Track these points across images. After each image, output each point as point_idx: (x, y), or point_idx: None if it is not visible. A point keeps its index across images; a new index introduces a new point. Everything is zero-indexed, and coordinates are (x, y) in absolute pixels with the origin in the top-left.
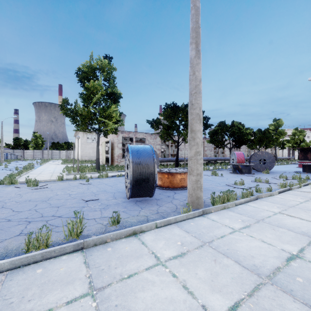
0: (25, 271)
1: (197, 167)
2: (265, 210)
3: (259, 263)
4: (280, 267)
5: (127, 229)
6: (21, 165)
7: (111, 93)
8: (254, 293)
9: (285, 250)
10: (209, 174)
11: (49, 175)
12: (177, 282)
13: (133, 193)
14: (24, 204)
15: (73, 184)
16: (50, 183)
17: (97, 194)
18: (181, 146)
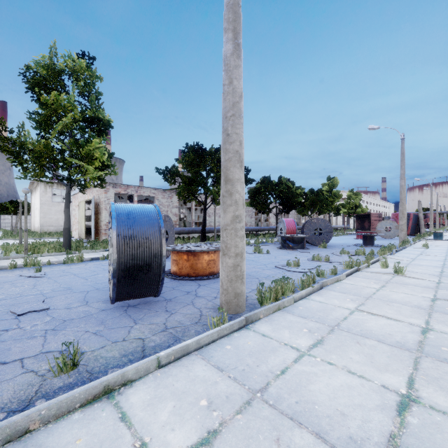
0: None
1: (236, 242)
2: (337, 307)
3: (358, 431)
4: (394, 432)
5: (88, 386)
6: None
7: (91, 118)
8: None
9: (387, 386)
10: (250, 251)
11: None
12: None
13: (120, 293)
14: None
15: (5, 278)
16: None
17: (51, 296)
18: (210, 210)
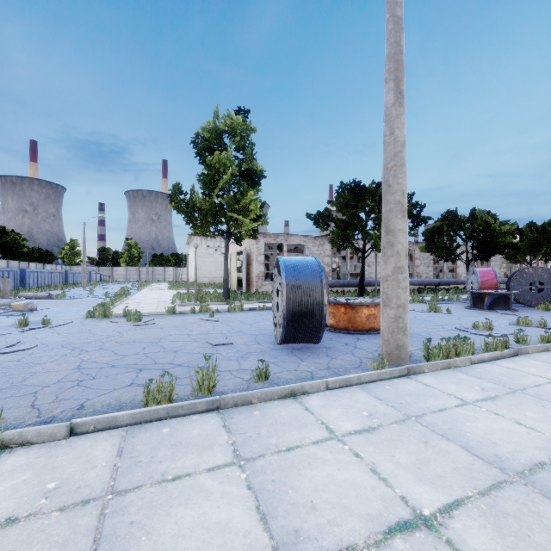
0: (148, 429)
1: (398, 293)
2: (531, 375)
3: (506, 454)
4: (546, 462)
5: (281, 387)
6: (111, 290)
7: (247, 171)
8: (490, 492)
9: None
10: (422, 310)
11: (153, 305)
12: (361, 463)
13: (287, 335)
14: (128, 345)
15: (191, 320)
16: (157, 318)
17: (230, 335)
18: (369, 258)
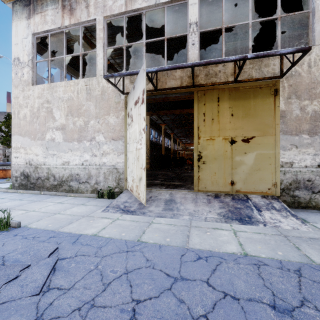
0: None
1: None
2: None
3: None
4: None
5: None
6: None
7: None
8: None
9: None
10: None
11: None
12: None
13: None
14: None
15: None
16: None
17: None
18: None
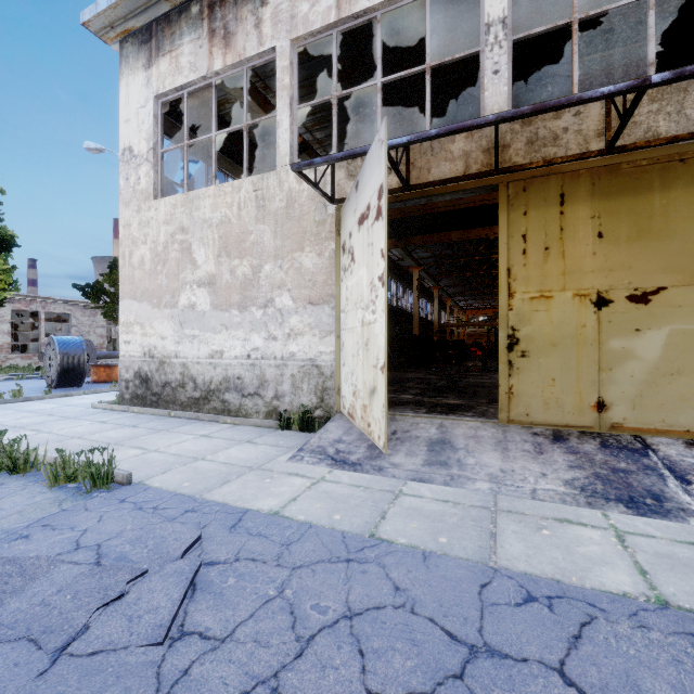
0: None
1: None
2: None
3: None
4: None
5: (61, 393)
6: None
7: None
8: None
9: None
10: None
11: None
12: (93, 400)
13: (60, 381)
14: None
15: None
16: None
17: (5, 391)
18: None
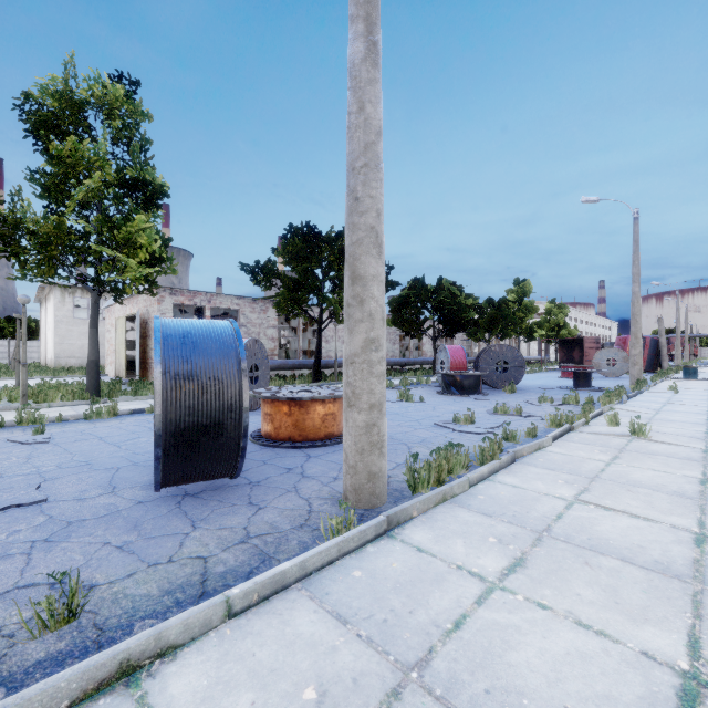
0: None
1: (371, 385)
2: (543, 495)
3: None
4: None
5: (87, 664)
6: None
7: (133, 180)
8: None
9: (652, 653)
10: (392, 398)
11: None
12: None
13: (169, 474)
14: None
15: None
16: None
17: (54, 477)
18: (328, 332)
